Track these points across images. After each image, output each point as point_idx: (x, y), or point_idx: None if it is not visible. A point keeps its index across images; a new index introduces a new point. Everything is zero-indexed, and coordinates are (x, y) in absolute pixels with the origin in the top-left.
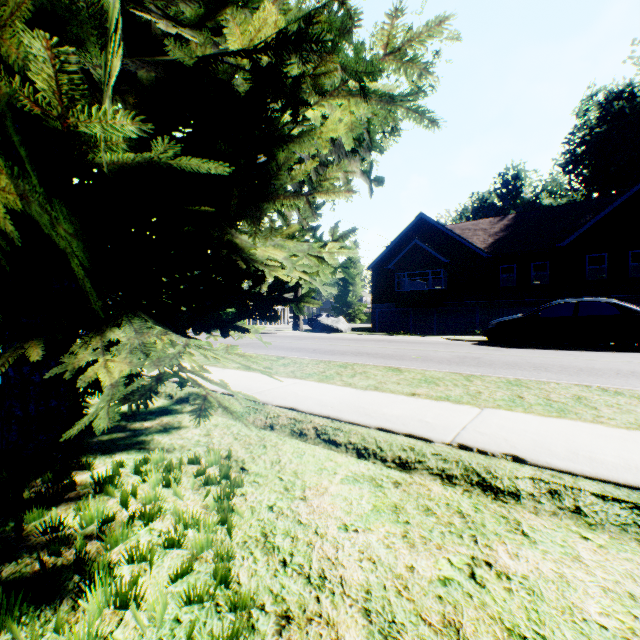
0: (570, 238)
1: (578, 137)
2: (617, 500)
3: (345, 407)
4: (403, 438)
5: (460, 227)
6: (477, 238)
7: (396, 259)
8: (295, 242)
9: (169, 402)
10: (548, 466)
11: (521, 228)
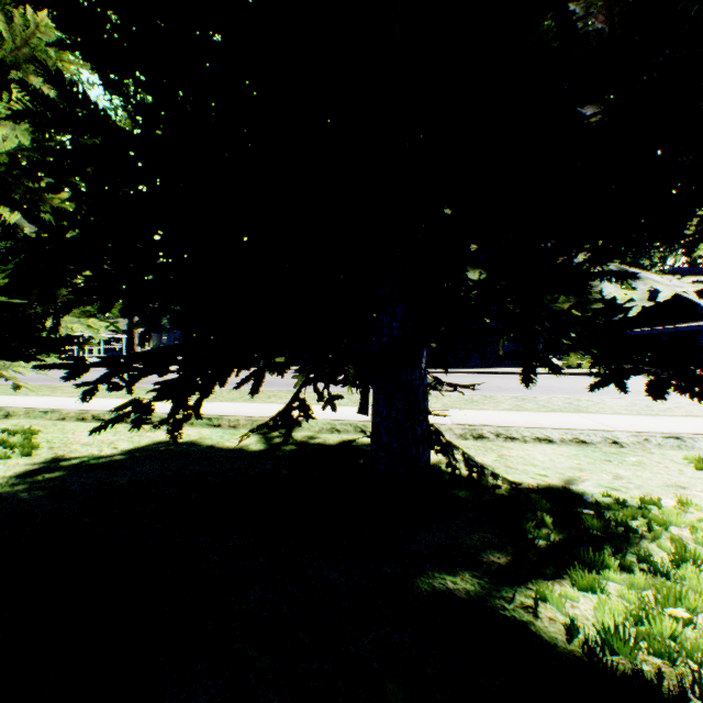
0: None
1: None
2: (207, 418)
3: None
4: None
5: None
6: None
7: None
8: (72, 318)
9: None
10: None
11: None
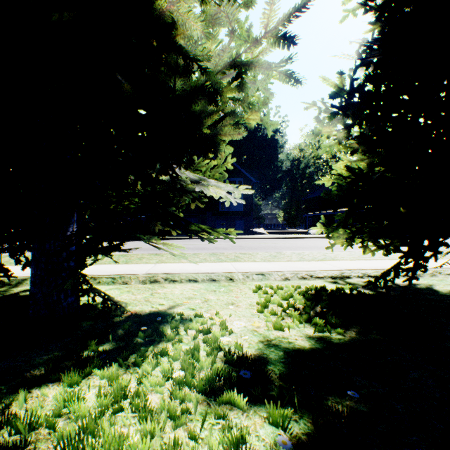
0: None
1: None
2: None
3: None
4: None
5: None
6: None
7: None
8: None
9: None
10: None
11: None
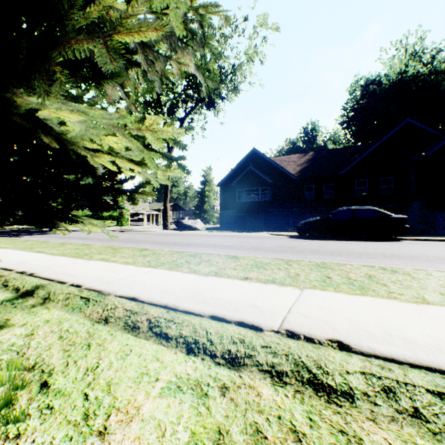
0: (346, 169)
1: (350, 106)
2: None
3: (185, 294)
4: (234, 328)
5: (279, 159)
6: (290, 167)
7: (237, 179)
8: (106, 112)
9: (13, 296)
10: (373, 353)
11: (317, 161)
